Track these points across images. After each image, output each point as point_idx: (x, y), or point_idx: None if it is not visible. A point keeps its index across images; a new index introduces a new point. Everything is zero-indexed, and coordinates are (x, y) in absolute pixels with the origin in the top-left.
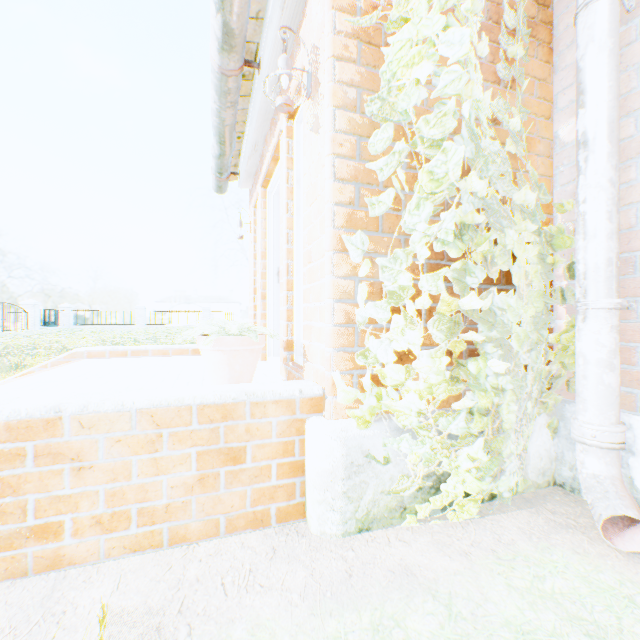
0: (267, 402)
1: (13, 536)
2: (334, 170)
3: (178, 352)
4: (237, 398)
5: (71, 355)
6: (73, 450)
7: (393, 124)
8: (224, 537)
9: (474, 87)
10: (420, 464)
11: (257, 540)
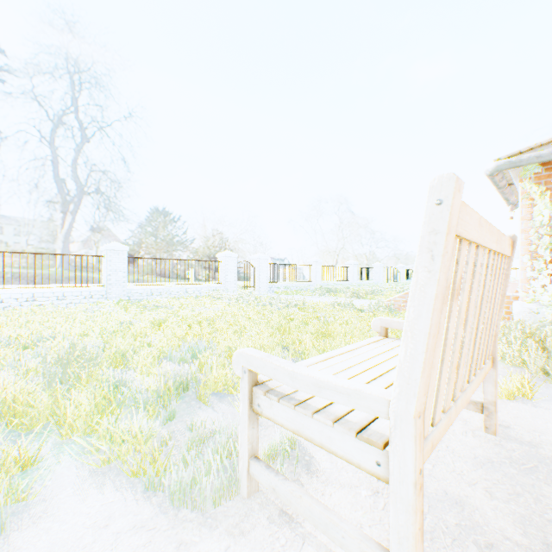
0: None
1: None
2: (522, 237)
3: None
4: None
5: None
6: None
7: (536, 227)
8: None
9: None
10: (549, 315)
11: None
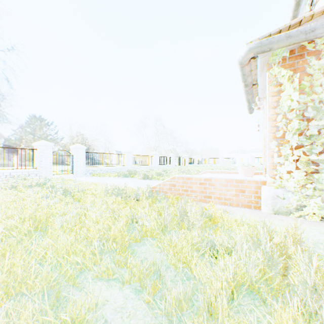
0: (250, 181)
1: (205, 196)
2: (269, 125)
3: (234, 173)
4: (243, 179)
5: (204, 172)
6: (213, 184)
7: (283, 113)
8: (240, 208)
9: (314, 95)
10: (294, 201)
11: (247, 209)
